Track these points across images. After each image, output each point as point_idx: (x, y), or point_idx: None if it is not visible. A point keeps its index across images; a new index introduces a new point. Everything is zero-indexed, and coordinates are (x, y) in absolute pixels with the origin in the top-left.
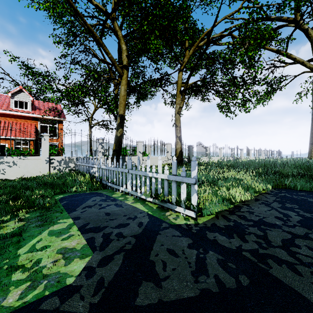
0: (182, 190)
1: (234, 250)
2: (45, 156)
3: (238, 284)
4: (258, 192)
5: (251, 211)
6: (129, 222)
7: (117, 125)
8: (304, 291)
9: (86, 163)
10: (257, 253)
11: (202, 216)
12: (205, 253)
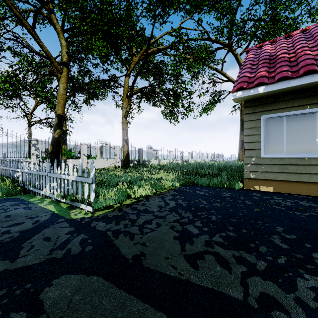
0: (85, 189)
1: (103, 231)
2: None
3: (81, 251)
4: (169, 189)
5: (145, 203)
6: (26, 221)
7: (54, 126)
8: (124, 248)
9: (10, 167)
10: (118, 231)
11: (102, 210)
12: (76, 236)
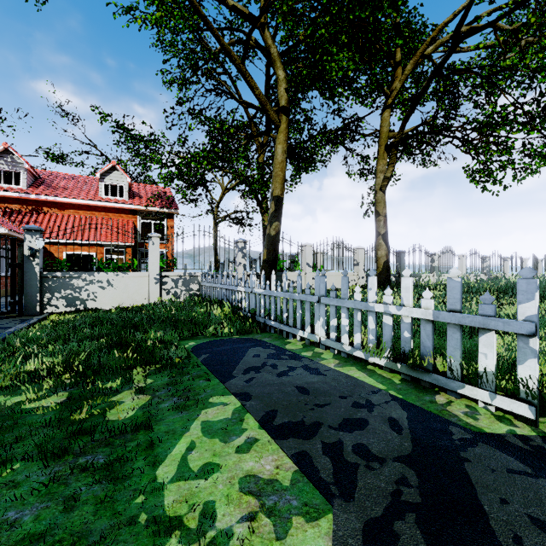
0: (482, 347)
1: None
2: (154, 271)
3: None
4: None
5: None
6: (363, 415)
7: (269, 216)
8: None
9: (221, 284)
10: None
11: (542, 414)
12: None
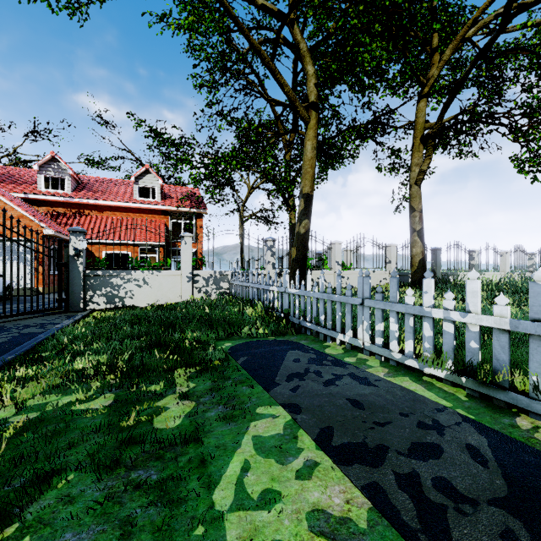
0: None
1: None
2: (186, 270)
3: None
4: None
5: None
6: (434, 439)
7: (298, 214)
8: None
9: (252, 283)
10: None
11: None
12: None
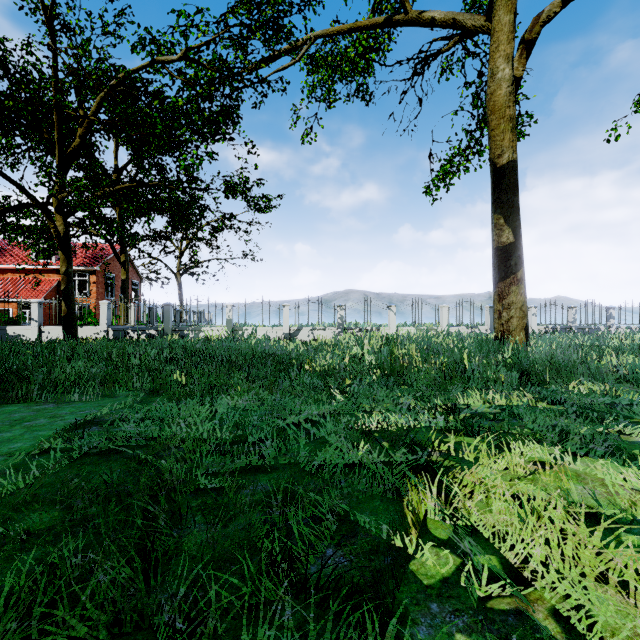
0: None
1: None
2: None
3: None
4: None
5: None
6: None
7: None
8: None
9: None
10: None
11: None
12: None
